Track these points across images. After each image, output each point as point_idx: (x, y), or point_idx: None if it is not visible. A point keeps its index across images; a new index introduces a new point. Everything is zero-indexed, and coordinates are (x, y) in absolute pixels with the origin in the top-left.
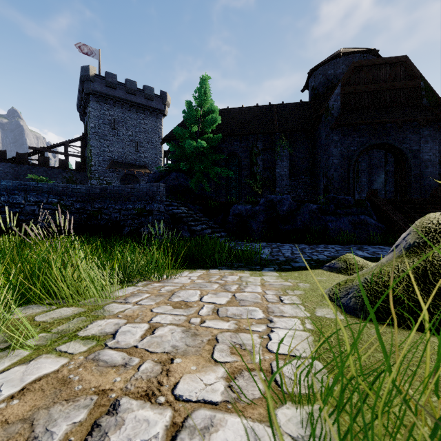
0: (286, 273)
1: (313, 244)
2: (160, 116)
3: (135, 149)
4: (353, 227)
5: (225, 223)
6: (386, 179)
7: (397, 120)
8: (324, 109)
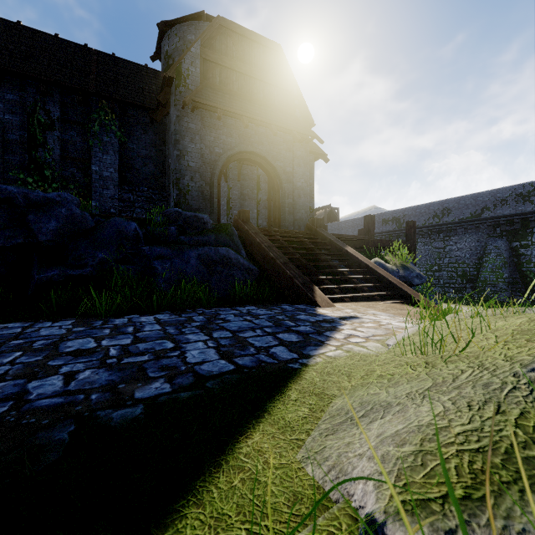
0: None
1: (102, 318)
2: None
3: None
4: (208, 269)
5: None
6: (259, 210)
7: (272, 124)
8: (175, 72)
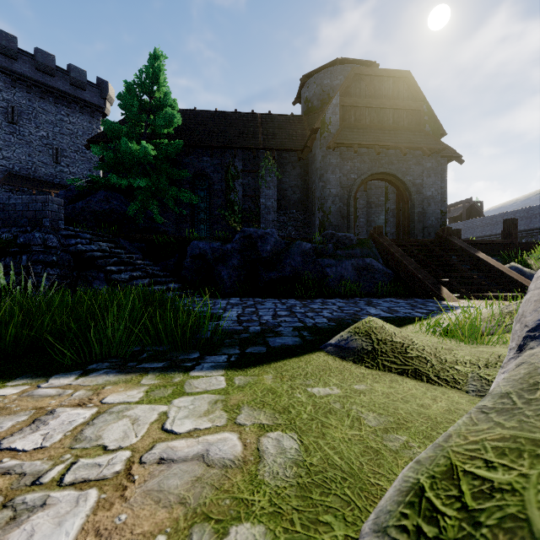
0: (247, 377)
1: (307, 299)
2: (98, 115)
3: (53, 160)
4: (358, 273)
5: (181, 269)
6: (387, 219)
7: (401, 146)
8: (320, 123)
